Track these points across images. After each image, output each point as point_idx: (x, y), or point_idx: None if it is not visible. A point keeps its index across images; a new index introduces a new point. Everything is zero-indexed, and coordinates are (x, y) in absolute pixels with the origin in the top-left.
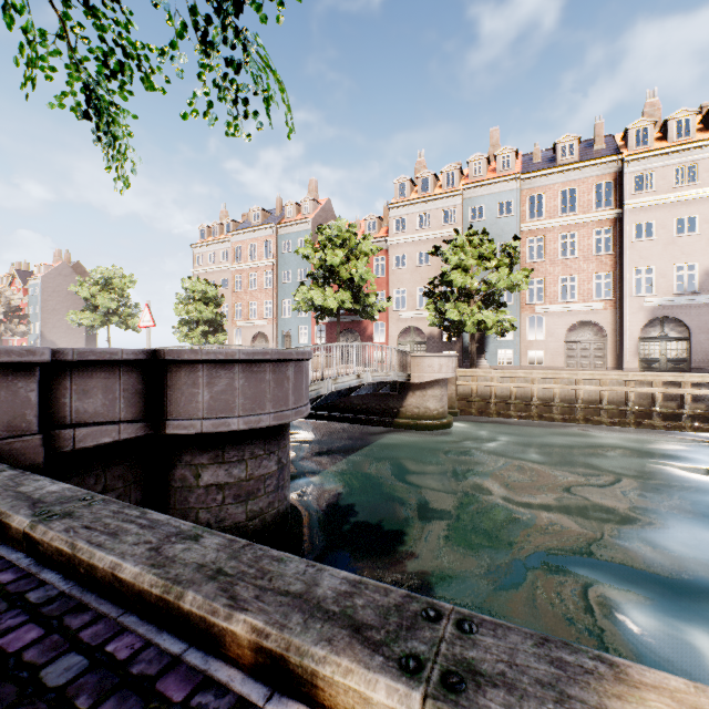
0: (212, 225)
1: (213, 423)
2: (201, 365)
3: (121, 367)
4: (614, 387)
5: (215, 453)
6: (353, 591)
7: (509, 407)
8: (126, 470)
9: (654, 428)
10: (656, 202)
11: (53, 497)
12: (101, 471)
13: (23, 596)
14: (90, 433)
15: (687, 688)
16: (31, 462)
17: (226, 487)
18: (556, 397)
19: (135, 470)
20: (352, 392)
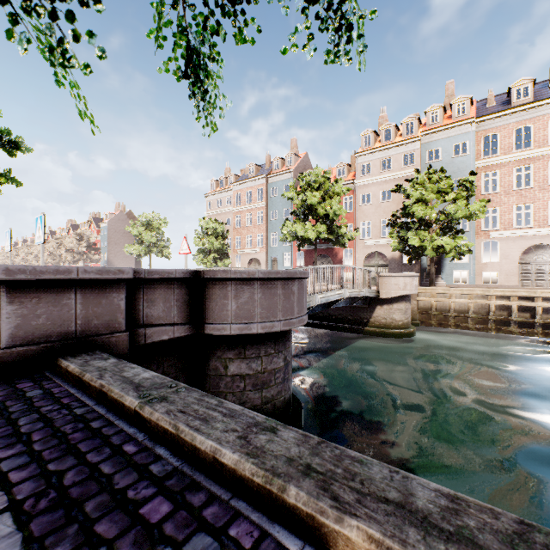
0: (219, 179)
1: (238, 327)
2: (229, 281)
3: (174, 283)
4: None
5: (239, 350)
6: (455, 507)
7: (466, 320)
8: (177, 360)
9: None
10: None
11: (148, 383)
12: (160, 360)
13: (147, 468)
14: (155, 332)
15: None
16: (121, 352)
17: (247, 377)
18: (514, 312)
19: (182, 360)
20: (333, 305)
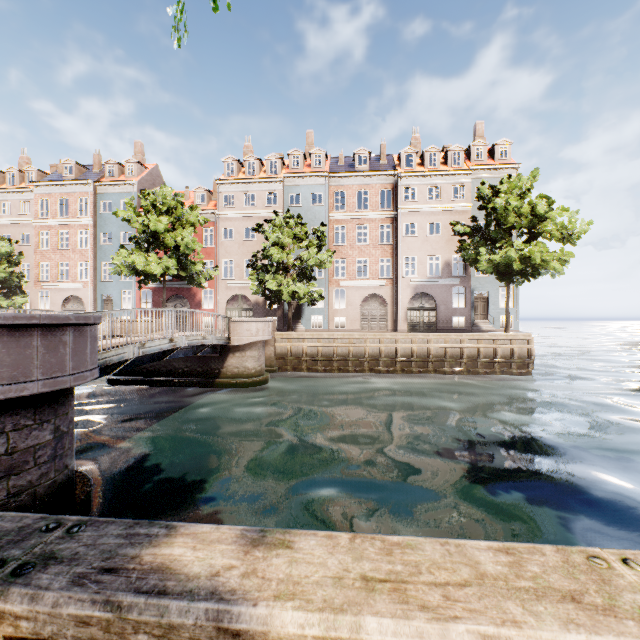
0: (7, 170)
1: None
2: None
3: None
4: (388, 344)
5: None
6: None
7: (317, 363)
8: None
9: (412, 373)
10: (417, 209)
11: None
12: None
13: None
14: None
15: (210, 530)
16: None
17: None
18: (351, 353)
19: None
20: (167, 356)
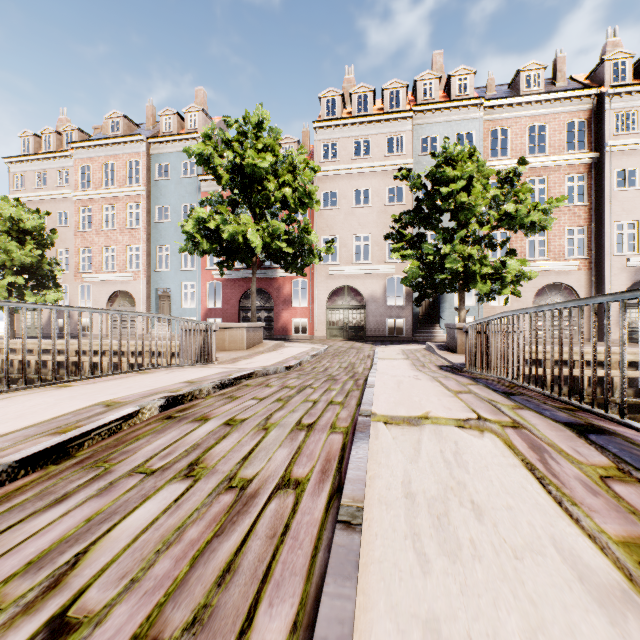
0: (42, 133)
1: None
2: None
3: None
4: None
5: None
6: None
7: None
8: None
9: None
10: None
11: None
12: None
13: None
14: None
15: None
16: None
17: None
18: (617, 388)
19: None
20: None
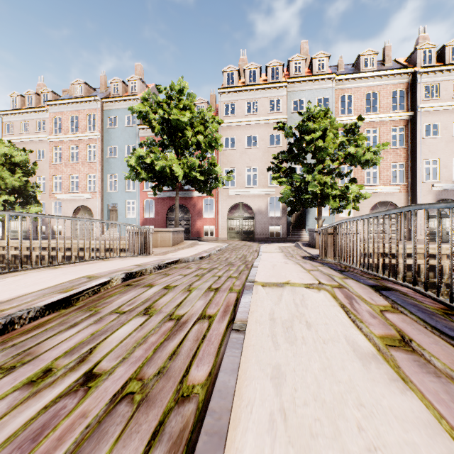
0: (26, 94)
1: None
2: None
3: None
4: None
5: None
6: None
7: None
8: None
9: None
10: (441, 107)
11: None
12: None
13: None
14: None
15: None
16: None
17: None
18: (423, 272)
19: None
20: None
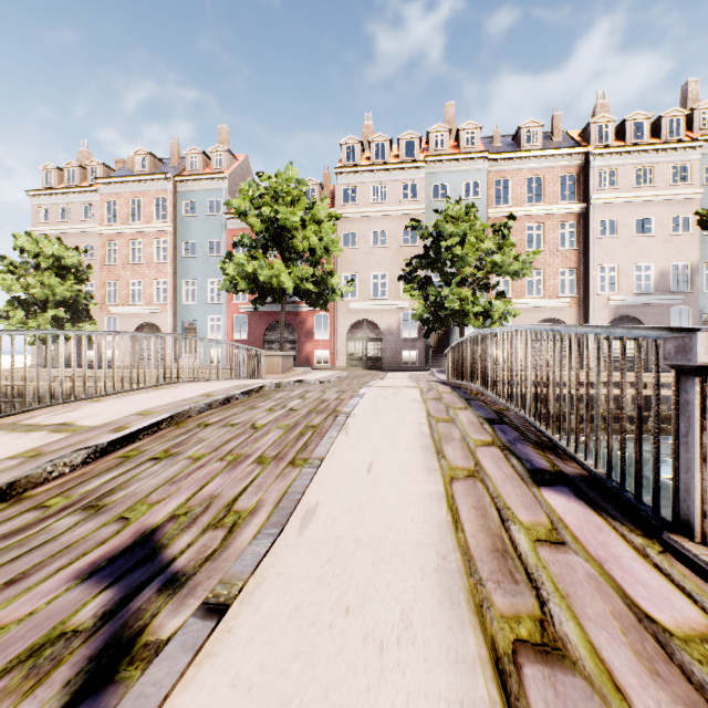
0: (65, 166)
1: None
2: None
3: None
4: None
5: None
6: None
7: None
8: None
9: None
10: (619, 199)
11: None
12: None
13: None
14: None
15: None
16: None
17: None
18: None
19: None
20: None
